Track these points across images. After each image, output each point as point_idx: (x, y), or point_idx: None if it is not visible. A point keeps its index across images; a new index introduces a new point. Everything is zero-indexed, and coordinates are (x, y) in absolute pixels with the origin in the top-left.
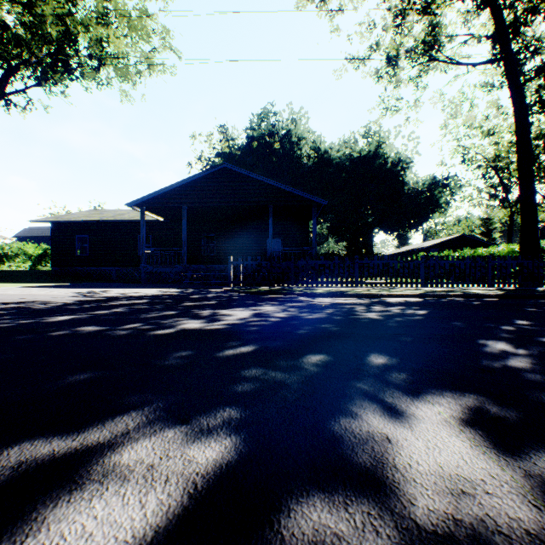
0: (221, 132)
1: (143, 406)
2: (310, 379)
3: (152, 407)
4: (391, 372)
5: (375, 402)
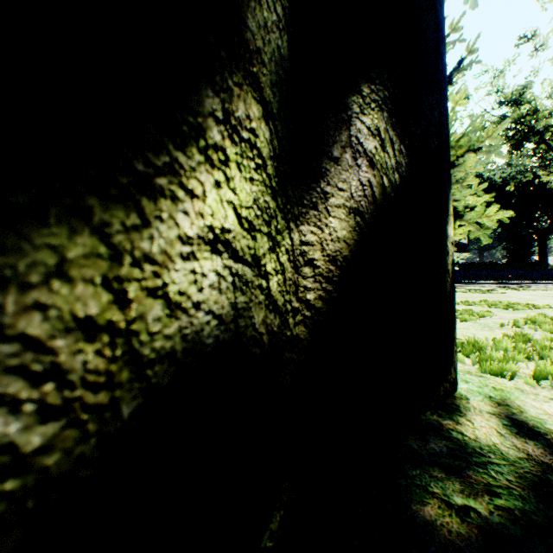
0: None
1: None
2: None
3: None
4: None
5: None
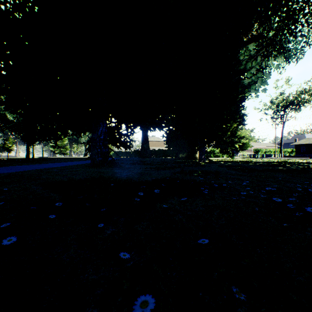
0: None
1: None
2: None
3: None
4: None
5: None
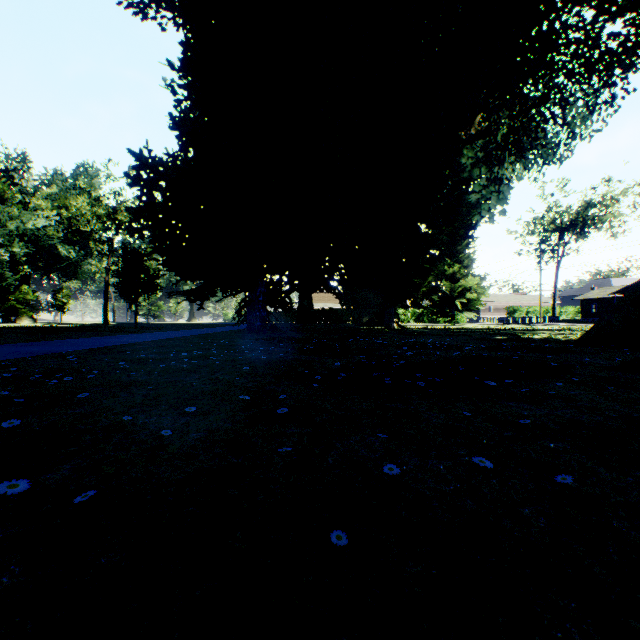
0: None
1: None
2: None
3: None
4: None
5: None
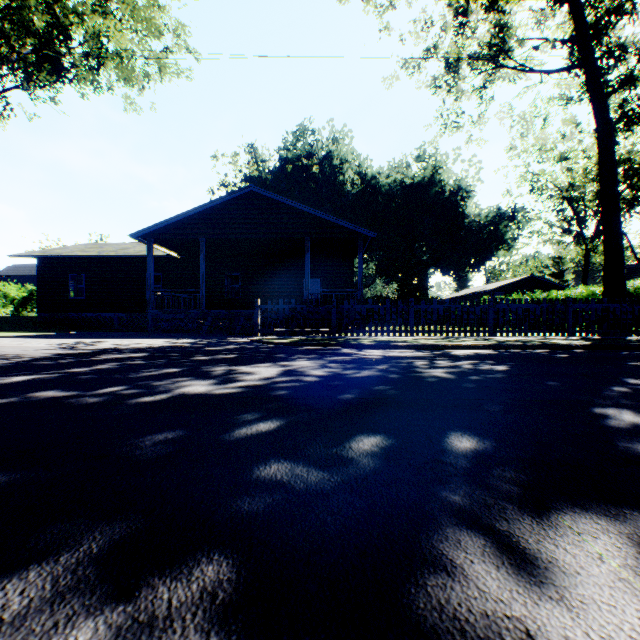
0: (249, 152)
1: (59, 552)
2: (364, 482)
3: (76, 554)
4: (489, 466)
5: (480, 533)
